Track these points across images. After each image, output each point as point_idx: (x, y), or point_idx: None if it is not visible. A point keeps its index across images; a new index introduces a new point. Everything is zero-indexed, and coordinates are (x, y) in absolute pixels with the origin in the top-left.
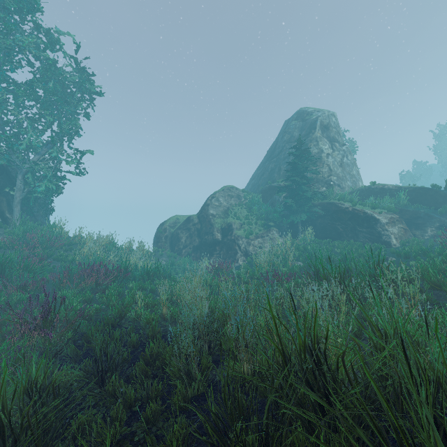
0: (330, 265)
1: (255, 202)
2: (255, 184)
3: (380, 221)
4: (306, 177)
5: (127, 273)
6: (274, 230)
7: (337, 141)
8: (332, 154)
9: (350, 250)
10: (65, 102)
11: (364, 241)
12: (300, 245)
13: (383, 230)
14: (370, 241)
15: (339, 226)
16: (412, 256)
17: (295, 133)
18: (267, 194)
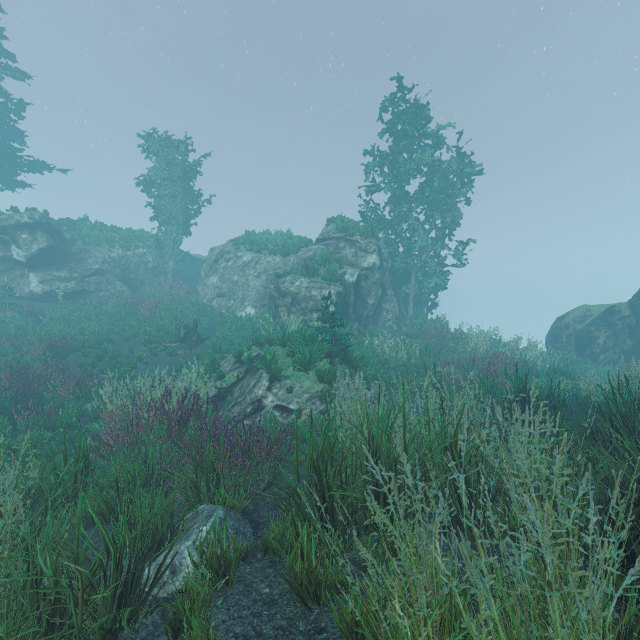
0: None
1: None
2: None
3: None
4: None
5: (531, 367)
6: None
7: None
8: None
9: None
10: (447, 196)
11: None
12: None
13: None
14: None
15: None
16: None
17: None
18: None
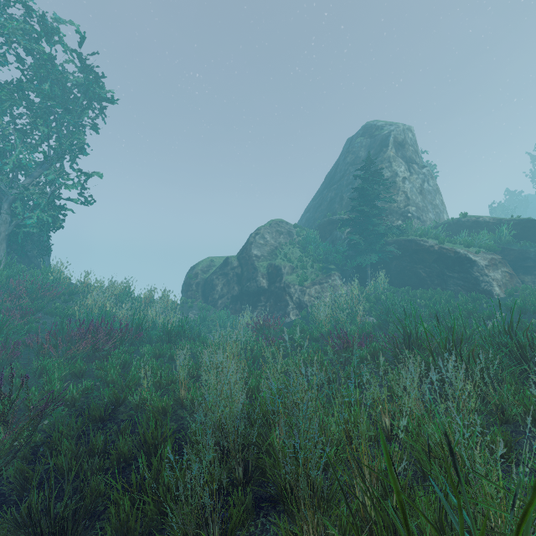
0: (438, 329)
1: (311, 240)
2: (310, 218)
3: (477, 264)
4: (378, 206)
5: (139, 333)
6: (335, 276)
7: (415, 162)
8: (409, 177)
9: (439, 301)
10: (65, 110)
11: (455, 289)
12: (370, 295)
13: (482, 276)
14: (464, 289)
15: (421, 270)
16: (529, 311)
17: (360, 152)
18: (326, 230)
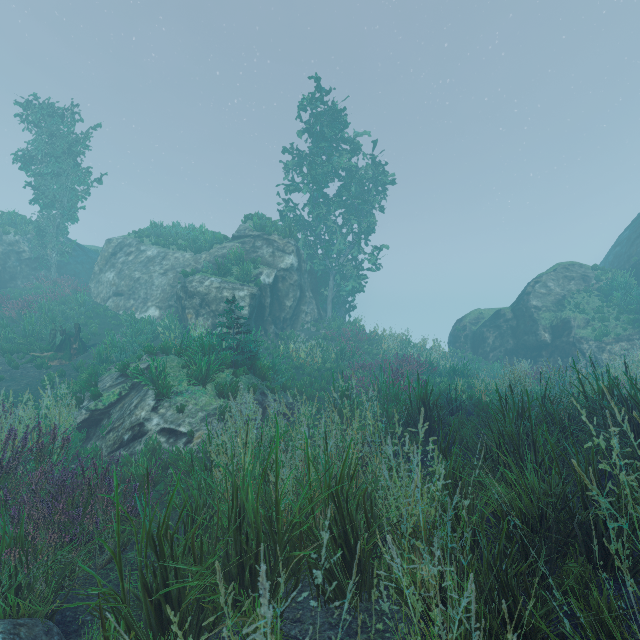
0: None
1: (619, 286)
2: (621, 254)
3: None
4: None
5: (434, 368)
6: None
7: None
8: None
9: None
10: (363, 202)
11: None
12: None
13: None
14: None
15: None
16: None
17: None
18: None
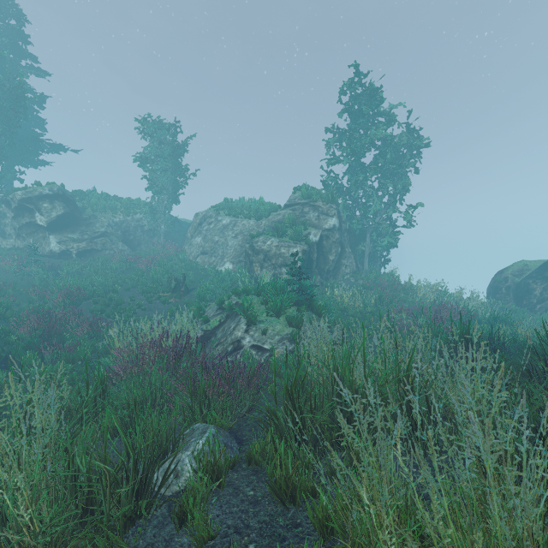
0: None
1: None
2: None
3: None
4: None
5: (473, 315)
6: None
7: None
8: None
9: None
10: (398, 166)
11: None
12: None
13: None
14: None
15: None
16: None
17: None
18: None
